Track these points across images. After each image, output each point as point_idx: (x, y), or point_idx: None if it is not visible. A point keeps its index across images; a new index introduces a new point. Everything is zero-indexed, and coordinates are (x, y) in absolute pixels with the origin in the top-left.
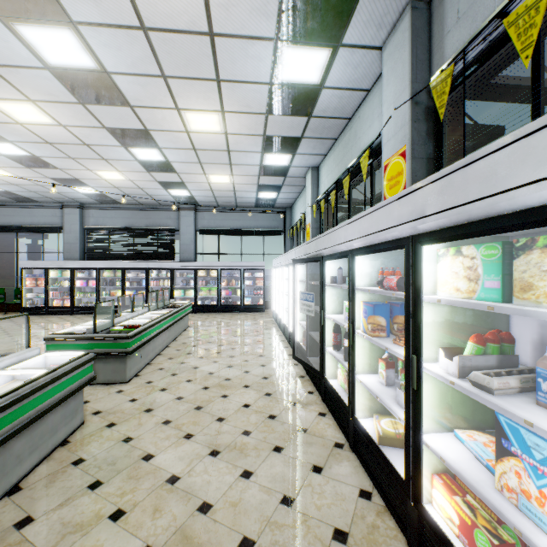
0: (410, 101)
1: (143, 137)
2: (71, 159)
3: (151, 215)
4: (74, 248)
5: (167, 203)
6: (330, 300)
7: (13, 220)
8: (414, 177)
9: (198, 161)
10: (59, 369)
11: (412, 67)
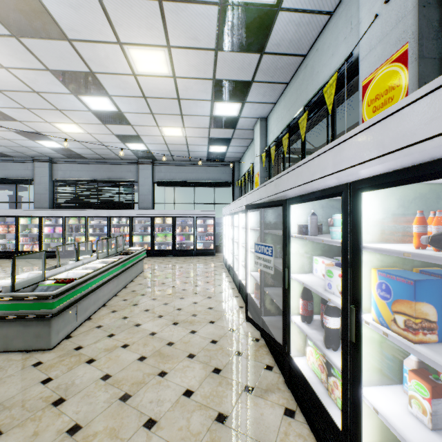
0: None
1: (90, 82)
2: (26, 109)
3: (113, 169)
4: (44, 198)
5: (128, 158)
6: (296, 255)
7: None
8: (422, 84)
9: (150, 112)
10: None
11: None
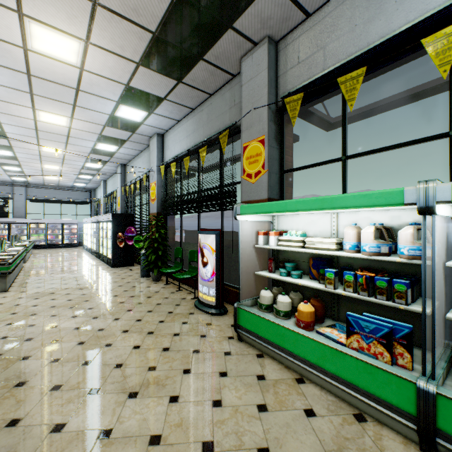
0: (121, 187)
1: (16, 165)
2: None
3: None
4: None
5: (4, 181)
6: (102, 233)
7: None
8: (122, 204)
9: (42, 173)
10: (24, 249)
11: (121, 179)
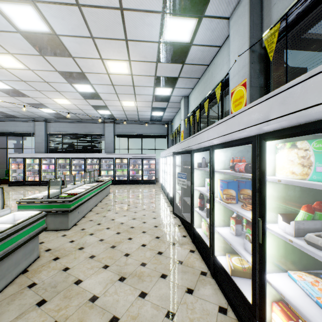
0: (249, 50)
1: (81, 77)
2: (37, 91)
3: (87, 126)
4: (41, 145)
5: (97, 119)
6: (197, 178)
7: (4, 129)
8: (251, 99)
9: (115, 93)
10: (20, 224)
11: (250, 28)
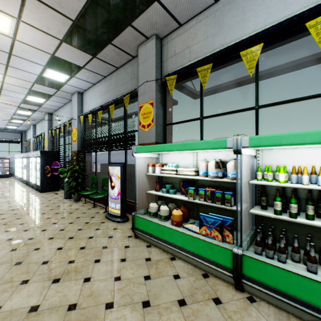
0: (48, 130)
1: None
2: None
3: None
4: None
5: None
6: (31, 166)
7: None
8: (49, 144)
9: None
10: None
11: (48, 124)
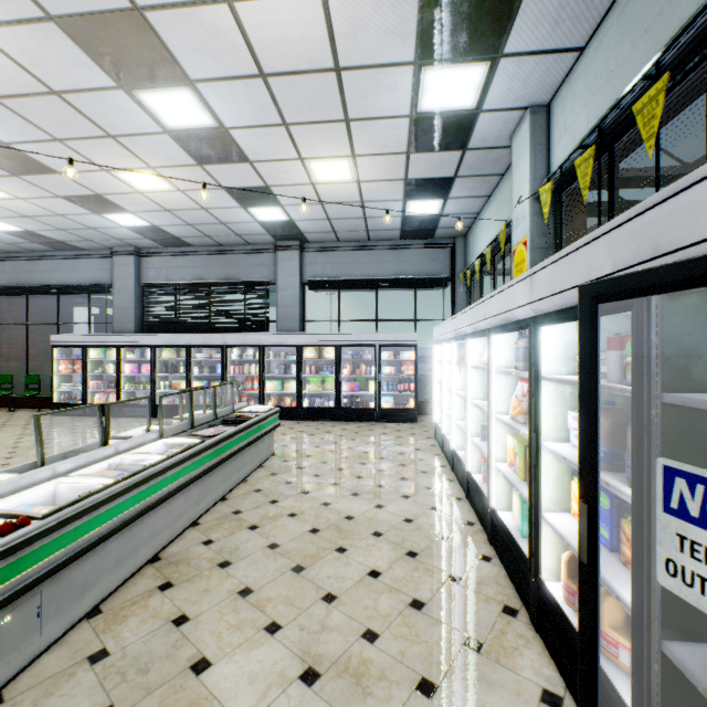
0: None
1: (142, 43)
2: (59, 143)
3: (235, 262)
4: (127, 315)
5: (258, 240)
6: None
7: (52, 278)
8: None
9: (280, 121)
10: None
11: None
